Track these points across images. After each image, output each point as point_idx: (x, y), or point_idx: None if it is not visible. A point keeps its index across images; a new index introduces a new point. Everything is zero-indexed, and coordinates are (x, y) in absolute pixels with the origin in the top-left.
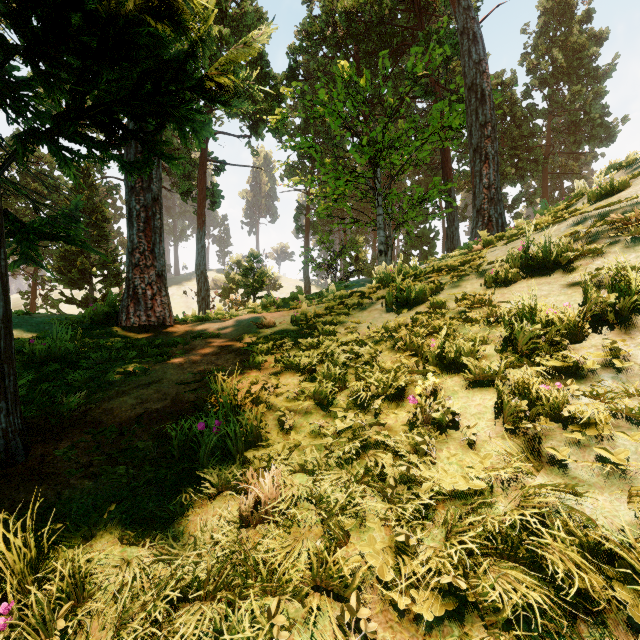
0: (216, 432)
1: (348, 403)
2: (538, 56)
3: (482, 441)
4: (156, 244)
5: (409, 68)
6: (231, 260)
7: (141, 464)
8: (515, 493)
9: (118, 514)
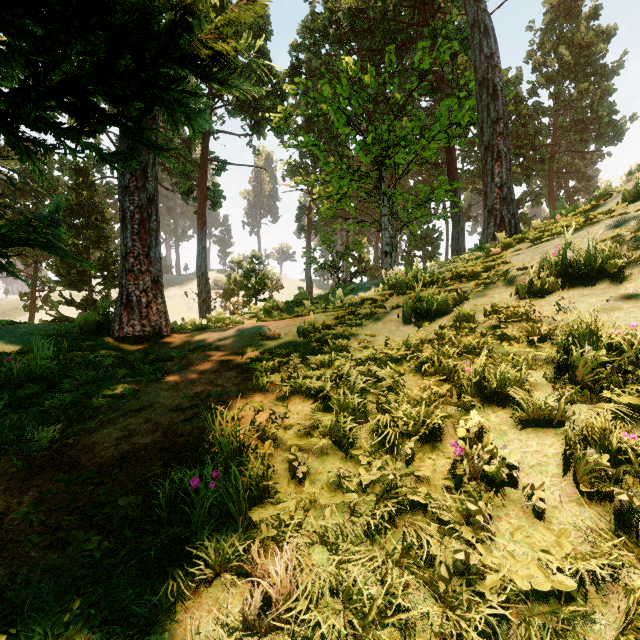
0: (213, 488)
1: (371, 442)
2: (544, 53)
3: (551, 507)
4: (152, 248)
5: (416, 63)
6: (232, 261)
7: (121, 526)
8: (616, 596)
9: (85, 608)
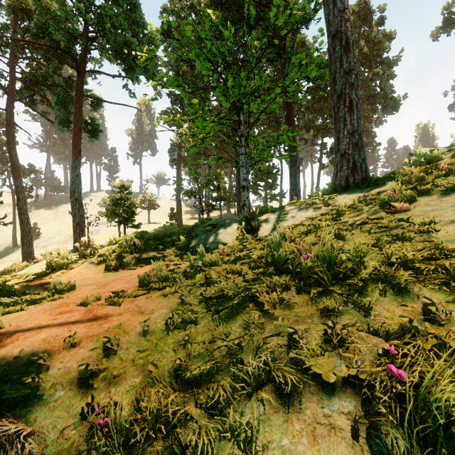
0: None
1: None
2: None
3: None
4: None
5: (271, 19)
6: (114, 185)
7: None
8: None
9: None
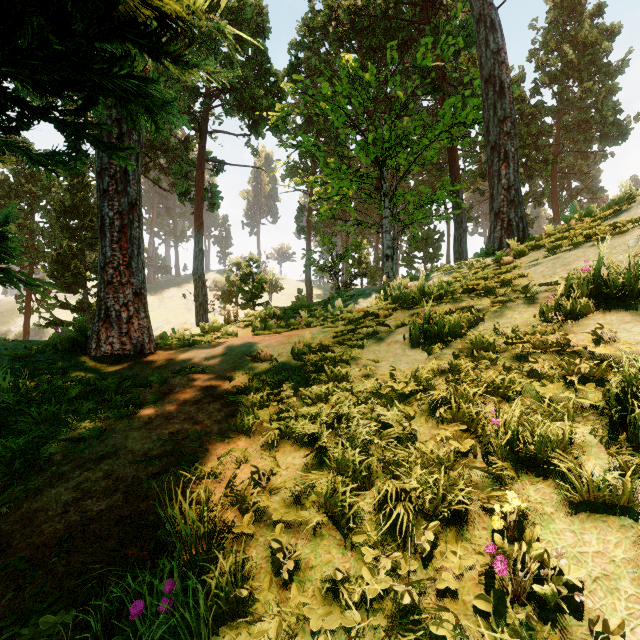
0: (165, 610)
1: (377, 522)
2: (547, 52)
3: None
4: (133, 257)
5: (419, 60)
6: (231, 262)
7: None
8: None
9: None
